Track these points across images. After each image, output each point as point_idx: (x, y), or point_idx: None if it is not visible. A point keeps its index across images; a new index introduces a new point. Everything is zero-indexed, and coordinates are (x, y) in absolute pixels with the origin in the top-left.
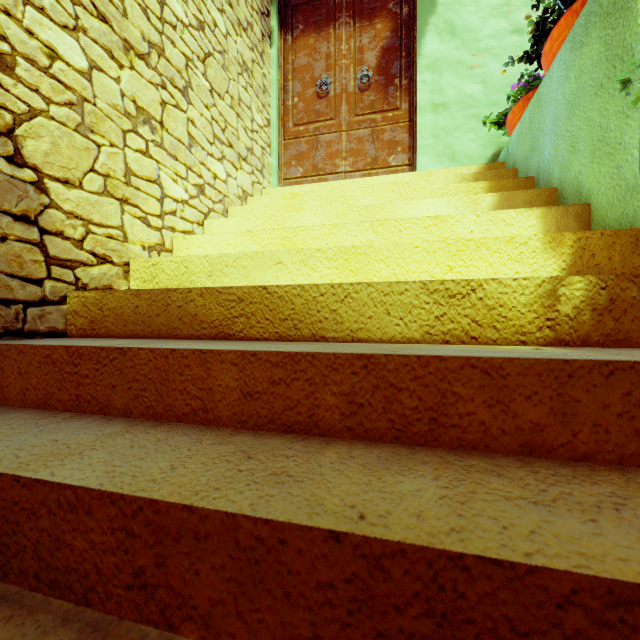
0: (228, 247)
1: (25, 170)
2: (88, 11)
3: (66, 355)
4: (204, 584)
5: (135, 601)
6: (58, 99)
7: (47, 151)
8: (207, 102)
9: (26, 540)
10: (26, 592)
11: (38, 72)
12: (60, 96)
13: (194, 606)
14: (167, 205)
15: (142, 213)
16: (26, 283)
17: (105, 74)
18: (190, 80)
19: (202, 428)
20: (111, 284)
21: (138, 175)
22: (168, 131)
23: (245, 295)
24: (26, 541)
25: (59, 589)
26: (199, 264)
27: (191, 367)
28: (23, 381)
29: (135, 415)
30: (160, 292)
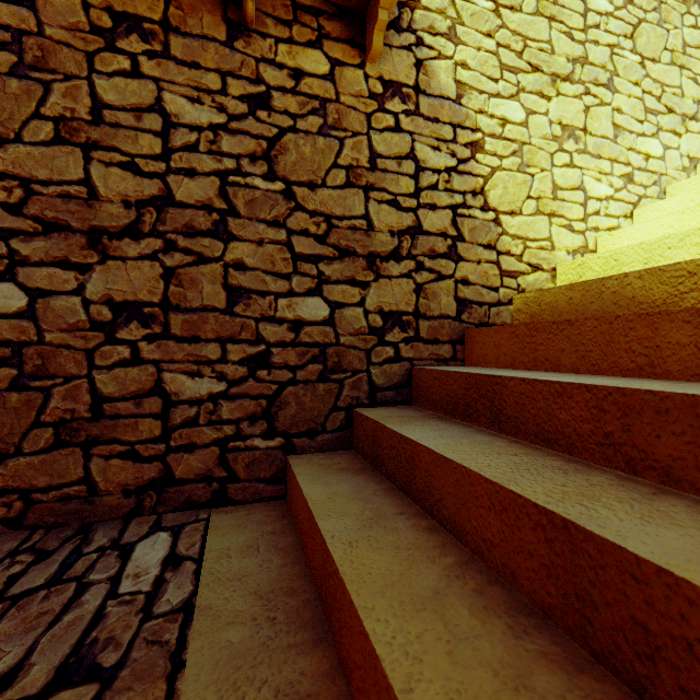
0: (668, 231)
1: (489, 213)
2: (525, 72)
3: (526, 330)
4: (664, 445)
5: (605, 454)
6: (506, 153)
7: (500, 195)
8: (636, 78)
9: (529, 414)
10: (529, 443)
11: (495, 141)
12: (508, 150)
13: (655, 460)
14: (590, 207)
15: (566, 221)
16: (489, 291)
17: (537, 114)
18: (615, 68)
19: (649, 379)
20: (541, 288)
21: (563, 188)
22: (591, 134)
23: (698, 268)
24: (529, 415)
25: (550, 443)
26: (631, 254)
27: (636, 329)
28: (496, 351)
29: (581, 371)
30: (593, 282)
